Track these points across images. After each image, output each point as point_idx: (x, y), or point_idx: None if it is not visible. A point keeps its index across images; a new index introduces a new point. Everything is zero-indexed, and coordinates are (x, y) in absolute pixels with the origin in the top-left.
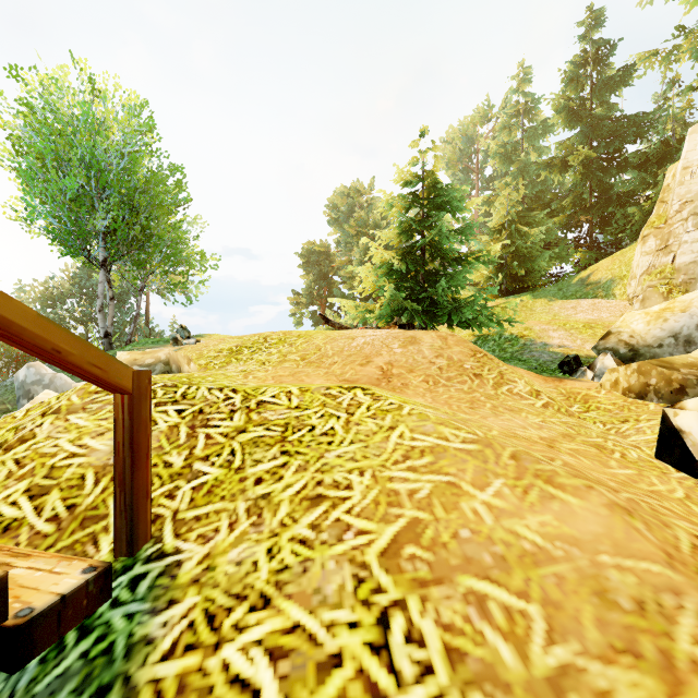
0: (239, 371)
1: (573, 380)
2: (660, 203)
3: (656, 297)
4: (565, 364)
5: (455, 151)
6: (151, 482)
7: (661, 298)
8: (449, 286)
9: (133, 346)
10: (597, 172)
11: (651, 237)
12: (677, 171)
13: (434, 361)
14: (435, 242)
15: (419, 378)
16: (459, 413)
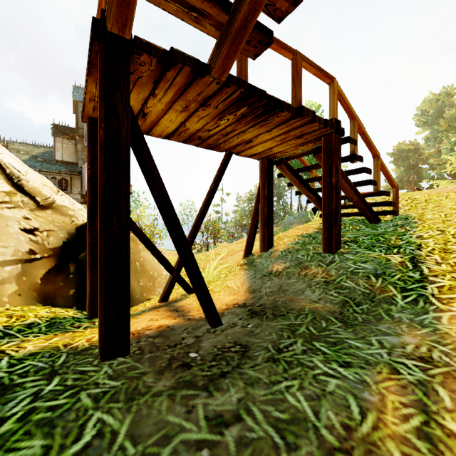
0: None
1: None
2: None
3: None
4: None
5: None
6: (398, 204)
7: None
8: None
9: None
10: None
11: None
12: None
13: None
14: None
15: None
16: None
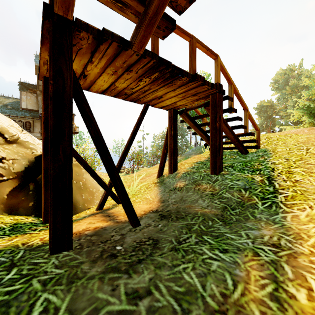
0: None
1: None
2: None
3: None
4: None
5: None
6: (260, 142)
7: None
8: None
9: None
10: None
11: None
12: None
13: None
14: None
15: None
16: None
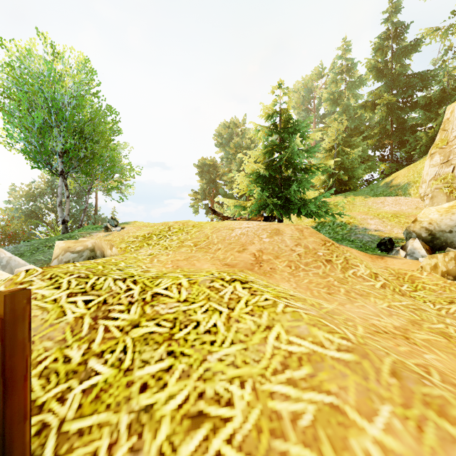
0: (148, 254)
1: (390, 257)
2: (442, 131)
3: (441, 195)
4: (382, 244)
5: (299, 97)
6: (30, 402)
7: (445, 196)
8: (298, 188)
9: (79, 231)
10: (396, 111)
11: (437, 154)
12: (455, 109)
13: (294, 249)
14: (289, 158)
15: (283, 264)
16: (322, 302)
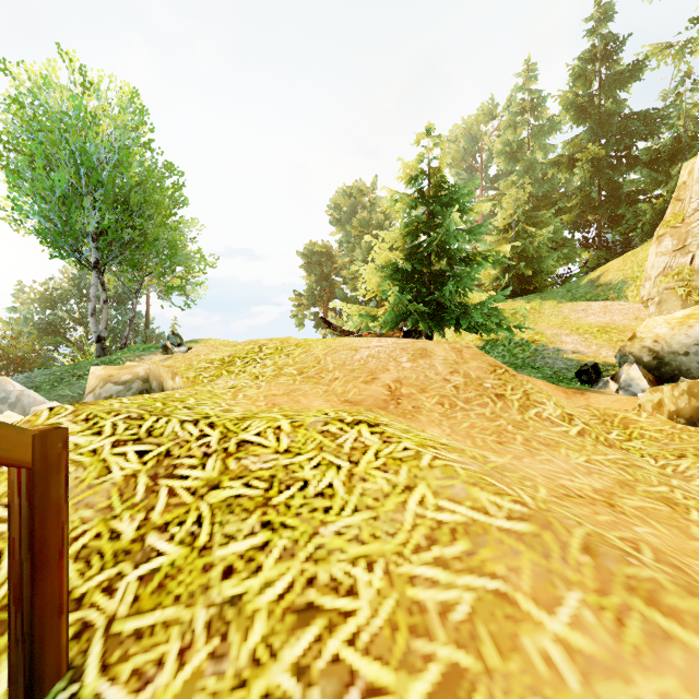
0: (229, 387)
1: (595, 392)
2: (676, 201)
3: (673, 299)
4: (583, 373)
5: (459, 149)
6: (67, 589)
7: (679, 300)
8: (457, 288)
9: (123, 353)
10: (606, 170)
11: (667, 236)
12: (695, 168)
13: (449, 378)
14: (442, 242)
15: (432, 400)
16: (488, 455)
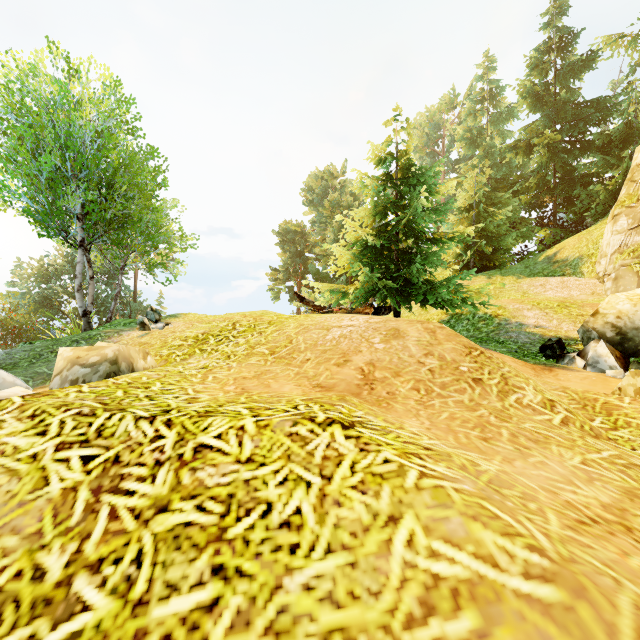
0: (200, 367)
1: (563, 368)
2: (630, 182)
3: (629, 276)
4: (547, 348)
5: (422, 136)
6: None
7: (635, 277)
8: (423, 265)
9: (105, 327)
10: (561, 154)
11: (623, 216)
12: None
13: (423, 361)
14: (410, 222)
15: (407, 385)
16: (477, 459)
